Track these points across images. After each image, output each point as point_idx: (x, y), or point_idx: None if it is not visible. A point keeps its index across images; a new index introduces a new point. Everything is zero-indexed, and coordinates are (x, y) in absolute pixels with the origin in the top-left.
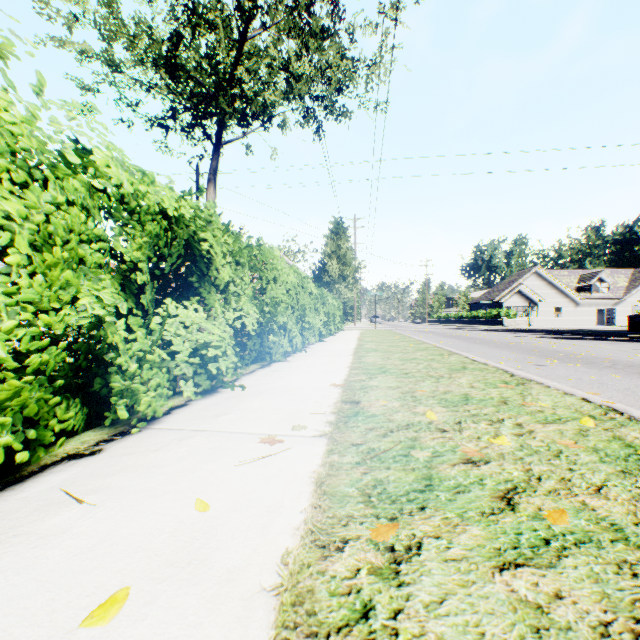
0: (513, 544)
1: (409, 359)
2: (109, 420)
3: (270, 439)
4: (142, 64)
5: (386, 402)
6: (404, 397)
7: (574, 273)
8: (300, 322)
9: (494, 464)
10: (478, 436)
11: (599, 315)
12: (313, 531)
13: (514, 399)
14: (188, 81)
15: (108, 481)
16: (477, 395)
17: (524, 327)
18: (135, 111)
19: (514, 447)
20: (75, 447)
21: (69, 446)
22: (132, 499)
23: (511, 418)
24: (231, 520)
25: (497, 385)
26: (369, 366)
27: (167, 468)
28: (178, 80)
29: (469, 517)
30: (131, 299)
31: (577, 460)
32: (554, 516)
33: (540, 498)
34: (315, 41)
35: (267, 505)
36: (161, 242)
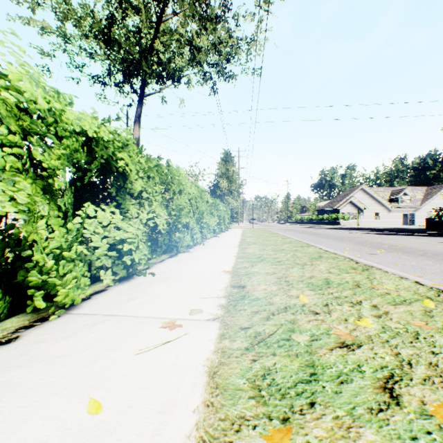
0: None
1: (279, 250)
2: (31, 308)
3: (170, 323)
4: (86, 37)
5: (266, 286)
6: (279, 282)
7: (387, 189)
8: (199, 223)
9: (366, 348)
10: (345, 318)
11: (404, 218)
12: (205, 441)
13: (364, 283)
14: (119, 50)
15: (11, 375)
16: (335, 279)
17: (354, 226)
18: (81, 71)
19: (378, 329)
20: None
21: None
22: (27, 398)
23: (367, 300)
24: (121, 426)
25: (348, 271)
26: (250, 256)
27: (72, 357)
28: (112, 48)
29: (359, 416)
30: (53, 203)
31: (435, 342)
32: (441, 413)
33: (419, 388)
34: (211, 25)
35: (160, 403)
36: (80, 156)
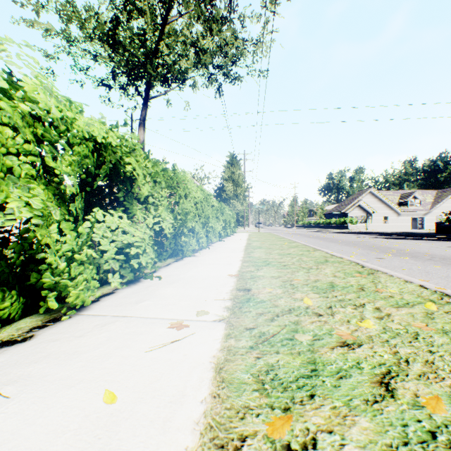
0: (403, 439)
1: (285, 254)
2: (43, 309)
3: (178, 324)
4: (91, 40)
5: (271, 289)
6: (284, 285)
7: (397, 193)
8: (205, 227)
9: (366, 347)
10: (347, 319)
11: (413, 222)
12: (212, 426)
13: (369, 286)
14: (124, 52)
15: (29, 369)
16: (340, 283)
17: (363, 230)
18: (86, 74)
19: (379, 330)
20: (10, 334)
21: (5, 333)
22: (46, 390)
23: (370, 303)
24: (135, 413)
25: (353, 274)
26: (256, 260)
27: (86, 354)
28: (117, 51)
29: (355, 406)
30: (64, 208)
31: (433, 342)
32: (432, 404)
33: (413, 383)
34: (216, 26)
35: (170, 395)
36: (90, 162)
